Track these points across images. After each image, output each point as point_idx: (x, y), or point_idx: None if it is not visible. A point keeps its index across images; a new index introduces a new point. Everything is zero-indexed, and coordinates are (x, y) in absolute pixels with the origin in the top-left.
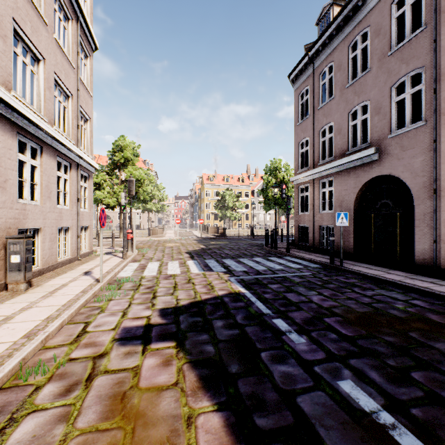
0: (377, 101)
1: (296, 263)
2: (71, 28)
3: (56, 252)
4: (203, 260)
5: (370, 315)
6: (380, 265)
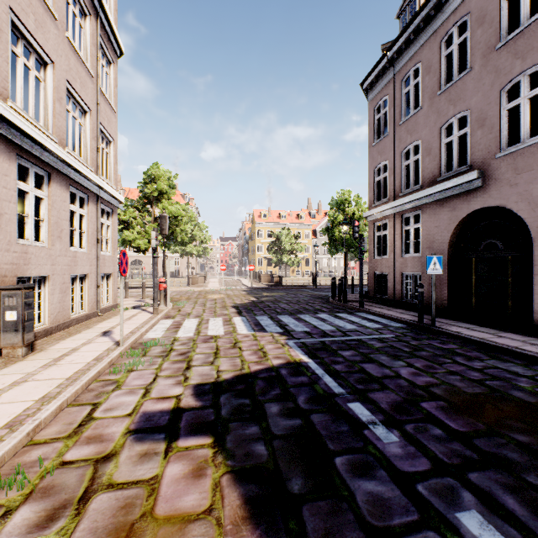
0: (481, 110)
1: (373, 321)
2: (89, 26)
3: (69, 306)
4: (253, 316)
5: (485, 398)
6: (485, 325)
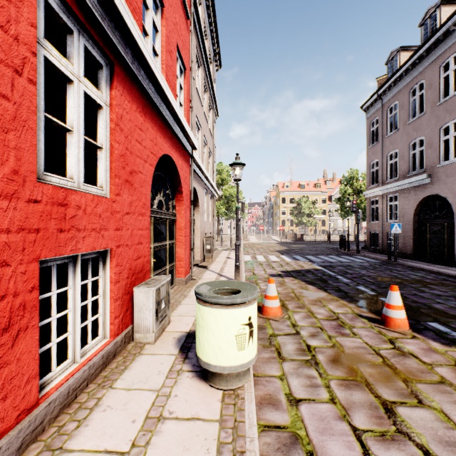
0: (430, 138)
1: (361, 259)
2: (211, 114)
3: None
4: (291, 255)
5: (390, 278)
6: (430, 262)
